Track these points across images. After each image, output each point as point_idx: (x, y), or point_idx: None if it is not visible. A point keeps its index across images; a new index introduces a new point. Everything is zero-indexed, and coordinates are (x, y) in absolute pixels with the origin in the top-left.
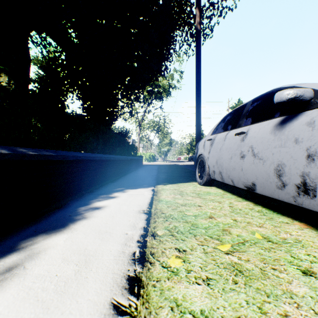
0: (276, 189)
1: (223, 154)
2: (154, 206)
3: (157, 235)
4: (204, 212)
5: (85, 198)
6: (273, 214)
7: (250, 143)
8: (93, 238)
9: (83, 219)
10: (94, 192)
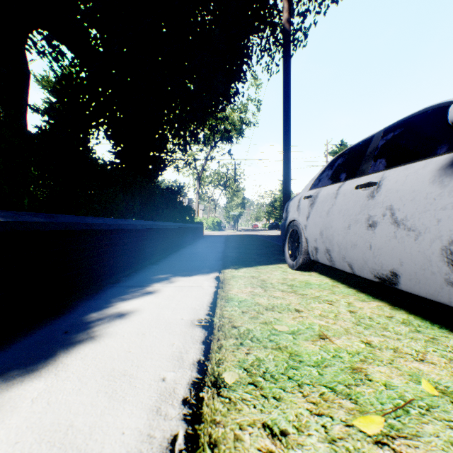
0: (444, 285)
1: (333, 221)
2: (218, 312)
3: (223, 385)
4: (309, 324)
5: (103, 294)
6: (433, 330)
7: (387, 201)
8: (94, 393)
9: (88, 342)
10: (121, 282)
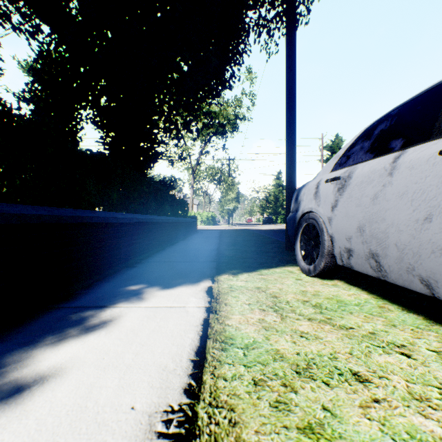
0: None
1: (387, 210)
2: (208, 383)
3: None
4: (411, 437)
5: (25, 327)
6: None
7: None
8: None
9: None
10: (71, 300)
